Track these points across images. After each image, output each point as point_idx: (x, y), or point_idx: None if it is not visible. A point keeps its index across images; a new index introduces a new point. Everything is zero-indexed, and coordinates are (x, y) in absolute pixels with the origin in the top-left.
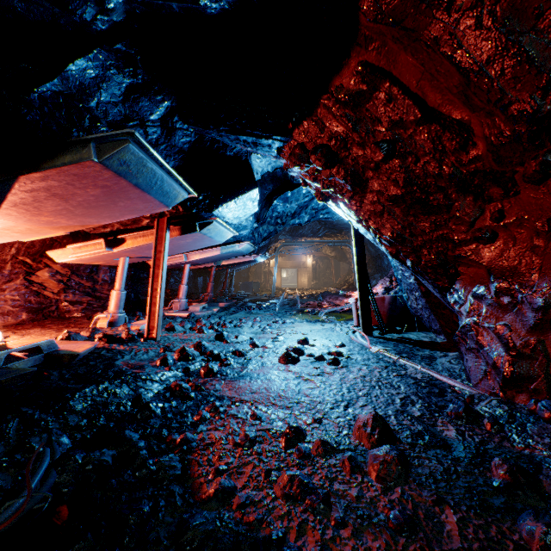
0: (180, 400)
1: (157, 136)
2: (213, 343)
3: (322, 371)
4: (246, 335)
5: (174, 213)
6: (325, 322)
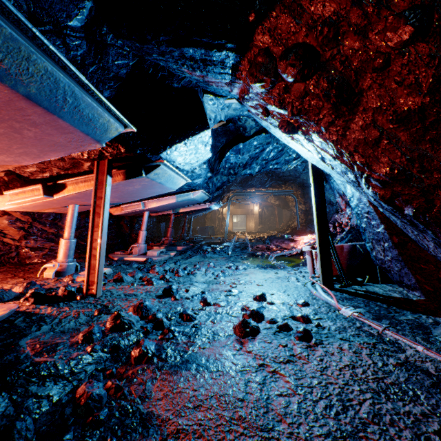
0: (81, 427)
1: (83, 53)
2: (160, 301)
3: (292, 353)
4: (198, 286)
5: (114, 154)
6: (276, 267)
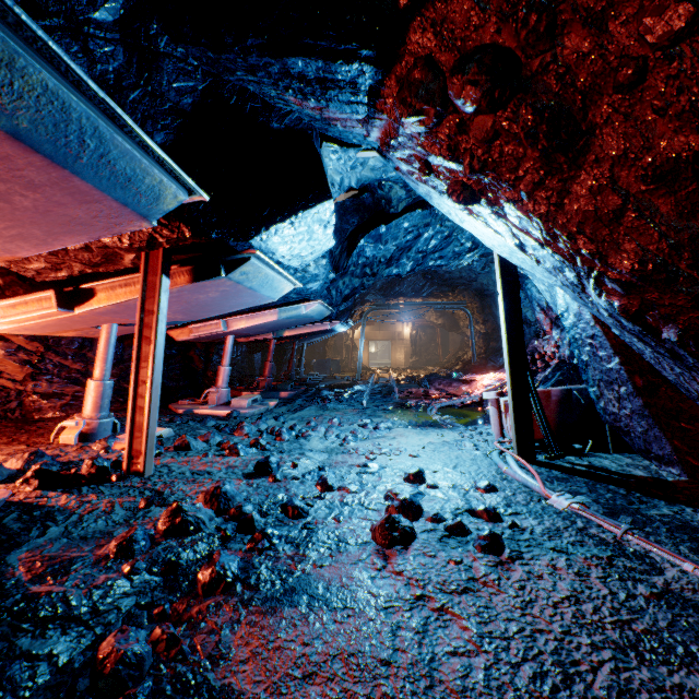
0: None
1: (119, 67)
2: (250, 482)
3: (471, 575)
4: (313, 457)
5: (174, 239)
6: (439, 426)
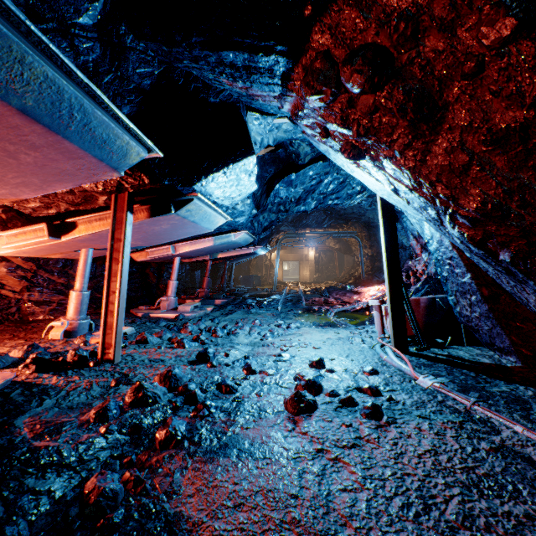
0: (89, 533)
1: (96, 58)
2: (193, 368)
3: (358, 435)
4: (241, 349)
5: (136, 185)
6: (336, 326)
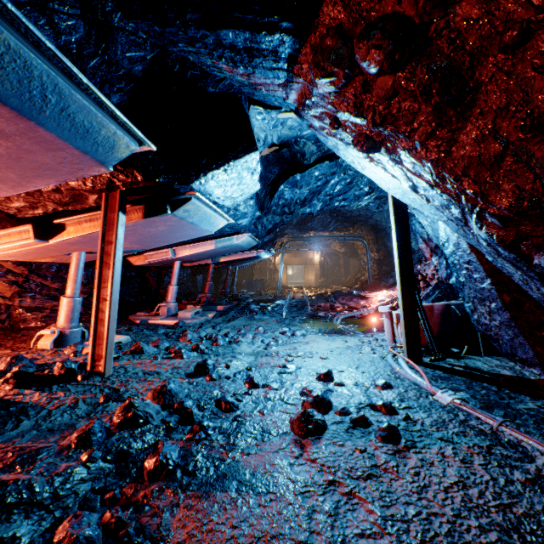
0: None
1: (80, 38)
2: (190, 381)
3: (374, 462)
4: (243, 359)
5: (129, 182)
6: (343, 333)
